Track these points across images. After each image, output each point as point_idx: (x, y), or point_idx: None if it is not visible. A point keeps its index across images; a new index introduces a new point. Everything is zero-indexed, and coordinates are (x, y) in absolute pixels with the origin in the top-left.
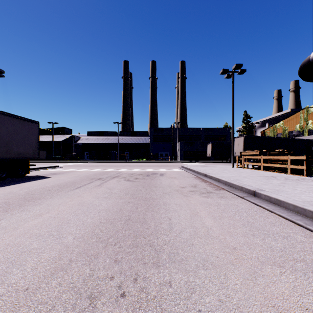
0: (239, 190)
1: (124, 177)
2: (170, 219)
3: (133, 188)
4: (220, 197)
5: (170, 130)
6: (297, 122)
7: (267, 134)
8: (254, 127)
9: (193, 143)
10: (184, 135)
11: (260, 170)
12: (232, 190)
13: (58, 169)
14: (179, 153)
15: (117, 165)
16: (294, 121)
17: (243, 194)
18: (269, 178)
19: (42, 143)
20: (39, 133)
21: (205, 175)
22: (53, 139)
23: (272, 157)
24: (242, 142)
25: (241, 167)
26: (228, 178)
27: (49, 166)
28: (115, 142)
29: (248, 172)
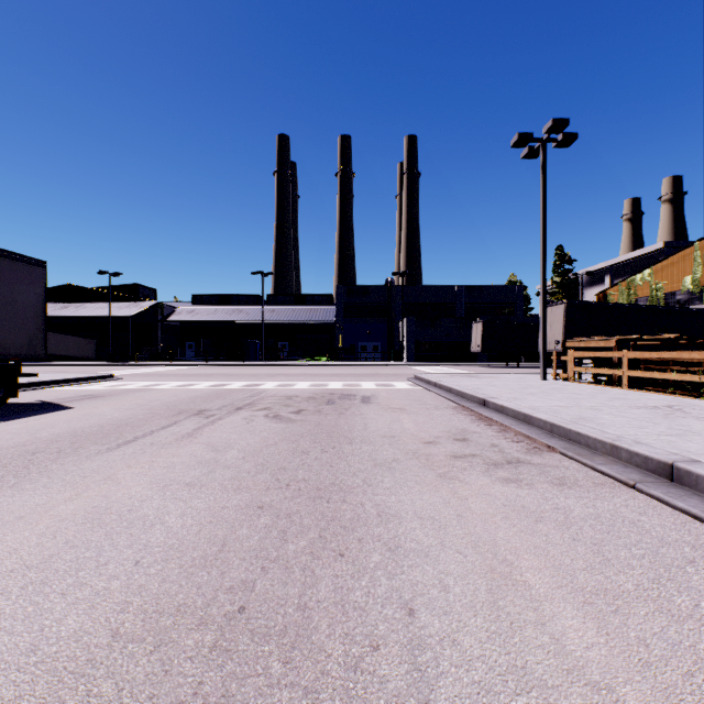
0: (605, 457)
1: (267, 408)
2: (413, 614)
3: (286, 445)
4: (559, 484)
5: (384, 291)
6: (687, 272)
7: (613, 299)
8: (580, 285)
9: (439, 320)
10: (417, 302)
11: (621, 389)
12: (583, 455)
13: (107, 385)
14: (405, 344)
15: (258, 373)
16: (680, 269)
17: (628, 474)
18: (667, 412)
19: (87, 320)
20: (80, 299)
21: (483, 402)
22: (109, 312)
23: (655, 353)
24: (560, 318)
25: (566, 379)
26: (554, 414)
27: (88, 376)
28: (256, 319)
29: (593, 393)
